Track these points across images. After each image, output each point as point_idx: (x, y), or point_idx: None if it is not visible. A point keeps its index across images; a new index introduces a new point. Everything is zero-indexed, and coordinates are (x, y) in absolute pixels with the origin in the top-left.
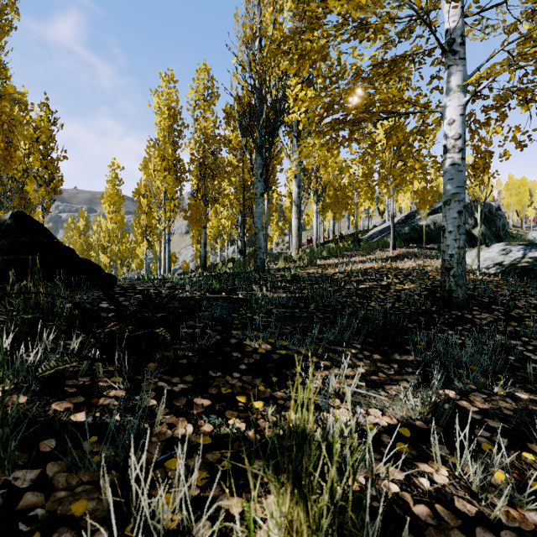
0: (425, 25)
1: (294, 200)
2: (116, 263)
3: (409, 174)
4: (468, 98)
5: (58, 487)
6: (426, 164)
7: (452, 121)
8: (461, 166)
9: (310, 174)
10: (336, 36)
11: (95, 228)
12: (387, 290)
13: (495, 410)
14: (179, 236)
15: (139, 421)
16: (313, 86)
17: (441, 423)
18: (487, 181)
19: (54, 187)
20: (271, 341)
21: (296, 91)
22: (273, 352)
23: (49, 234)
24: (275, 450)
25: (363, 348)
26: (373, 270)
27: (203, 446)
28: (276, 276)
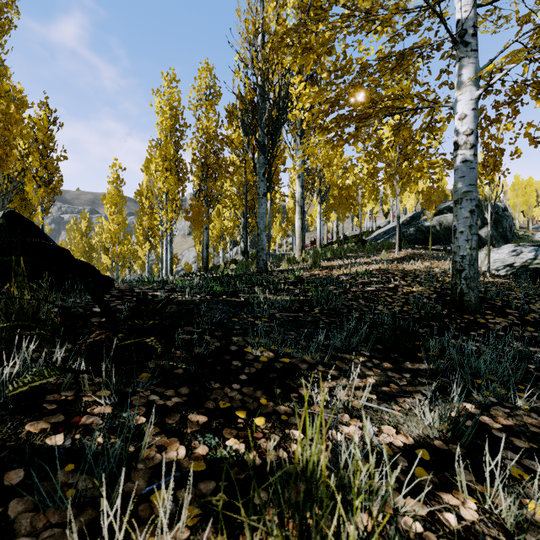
0: (435, 17)
1: (297, 201)
2: (117, 264)
3: (416, 173)
4: (481, 92)
5: (20, 532)
6: (435, 162)
7: (464, 116)
8: (474, 163)
9: (313, 174)
10: (342, 28)
11: (97, 229)
12: (394, 293)
13: (520, 427)
14: (182, 237)
15: (125, 444)
16: (317, 83)
17: (463, 443)
18: (498, 180)
19: (53, 187)
20: (274, 348)
21: (300, 89)
22: (276, 361)
23: (43, 235)
24: (278, 493)
25: (372, 356)
26: (379, 272)
27: (196, 474)
28: (279, 278)
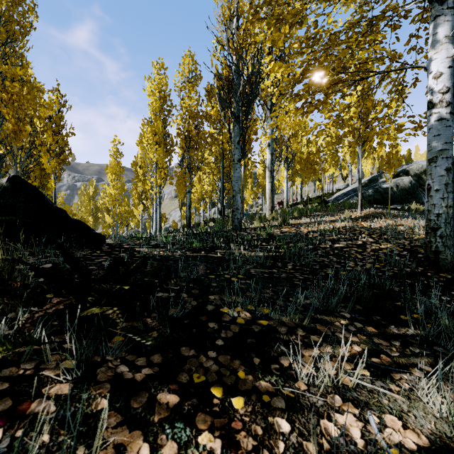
0: None
1: (267, 166)
2: (117, 222)
3: (383, 136)
4: None
5: None
6: (402, 125)
7: (439, 74)
8: (450, 121)
9: (281, 143)
10: None
11: (101, 194)
12: (363, 250)
13: None
14: (170, 200)
15: (75, 443)
16: (285, 62)
17: None
18: None
19: (63, 159)
20: (250, 307)
21: (270, 67)
22: (254, 323)
23: (42, 196)
24: None
25: (353, 318)
26: (346, 229)
27: None
28: (252, 235)
